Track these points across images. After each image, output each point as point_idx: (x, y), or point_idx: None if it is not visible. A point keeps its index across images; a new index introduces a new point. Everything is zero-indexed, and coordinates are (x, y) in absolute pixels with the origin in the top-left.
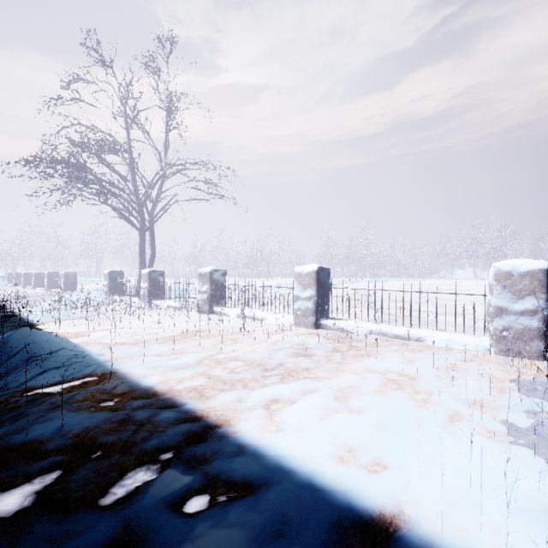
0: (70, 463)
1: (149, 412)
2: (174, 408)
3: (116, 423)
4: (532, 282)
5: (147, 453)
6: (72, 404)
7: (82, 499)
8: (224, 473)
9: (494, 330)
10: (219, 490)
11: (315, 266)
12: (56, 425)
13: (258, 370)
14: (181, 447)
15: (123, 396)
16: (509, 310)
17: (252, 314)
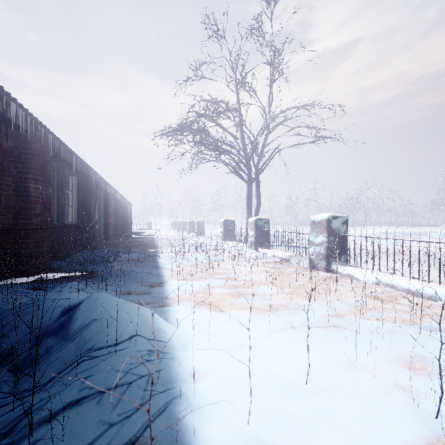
0: None
1: None
2: None
3: None
4: None
5: None
6: None
7: None
8: None
9: None
10: None
11: None
12: None
13: None
14: None
15: None
16: None
17: (405, 285)
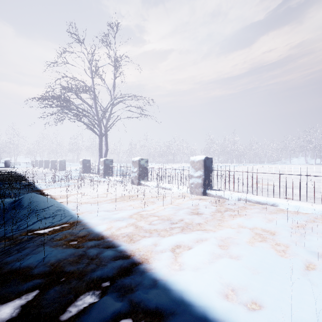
0: (45, 285)
1: (97, 250)
2: (113, 248)
3: (76, 257)
4: None
5: (94, 281)
6: (53, 242)
7: (48, 315)
8: (143, 302)
9: None
10: (139, 315)
11: (203, 156)
12: (41, 257)
13: (167, 223)
14: (115, 278)
15: (83, 238)
16: None
17: (163, 186)
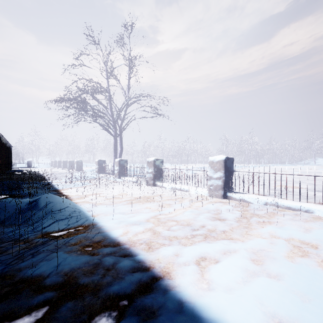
0: (57, 300)
1: (113, 259)
2: (130, 257)
3: (91, 266)
4: None
5: (110, 298)
6: (67, 247)
7: None
8: None
9: None
10: None
11: (223, 156)
12: (54, 265)
13: (187, 229)
14: (134, 296)
15: (99, 244)
16: None
17: (179, 187)
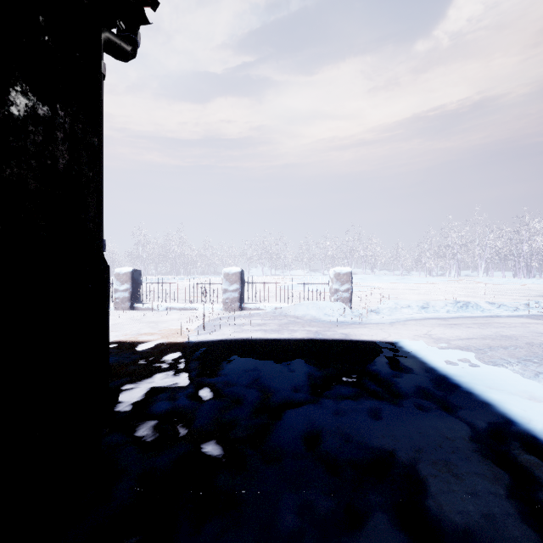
0: None
1: None
2: None
3: None
4: (236, 277)
5: None
6: None
7: None
8: None
9: (223, 299)
10: None
11: (130, 269)
12: None
13: None
14: None
15: None
16: (228, 290)
17: None
